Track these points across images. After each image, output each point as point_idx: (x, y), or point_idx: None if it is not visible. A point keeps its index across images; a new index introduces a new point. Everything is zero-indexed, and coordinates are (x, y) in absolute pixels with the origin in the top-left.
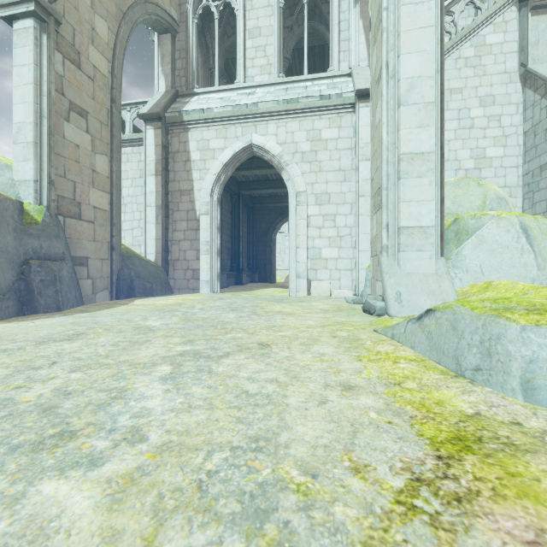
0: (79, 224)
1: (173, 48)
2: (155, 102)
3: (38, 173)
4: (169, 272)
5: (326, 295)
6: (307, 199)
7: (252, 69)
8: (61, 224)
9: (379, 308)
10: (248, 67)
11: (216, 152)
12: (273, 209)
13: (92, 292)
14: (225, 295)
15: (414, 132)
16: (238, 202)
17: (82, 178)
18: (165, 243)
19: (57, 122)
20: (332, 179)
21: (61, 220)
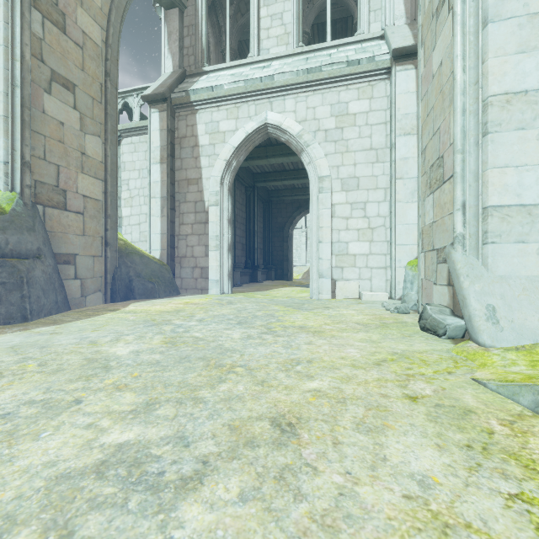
0: (64, 215)
1: (180, 24)
2: (161, 83)
3: (9, 154)
4: (176, 270)
5: (355, 297)
6: (331, 185)
7: (267, 41)
8: (39, 215)
9: (453, 328)
10: (262, 39)
11: (227, 135)
12: (290, 203)
13: (81, 295)
14: (236, 296)
15: (511, 60)
16: (252, 196)
17: (68, 161)
18: (171, 238)
19: (35, 93)
20: (361, 161)
21: (39, 211)
